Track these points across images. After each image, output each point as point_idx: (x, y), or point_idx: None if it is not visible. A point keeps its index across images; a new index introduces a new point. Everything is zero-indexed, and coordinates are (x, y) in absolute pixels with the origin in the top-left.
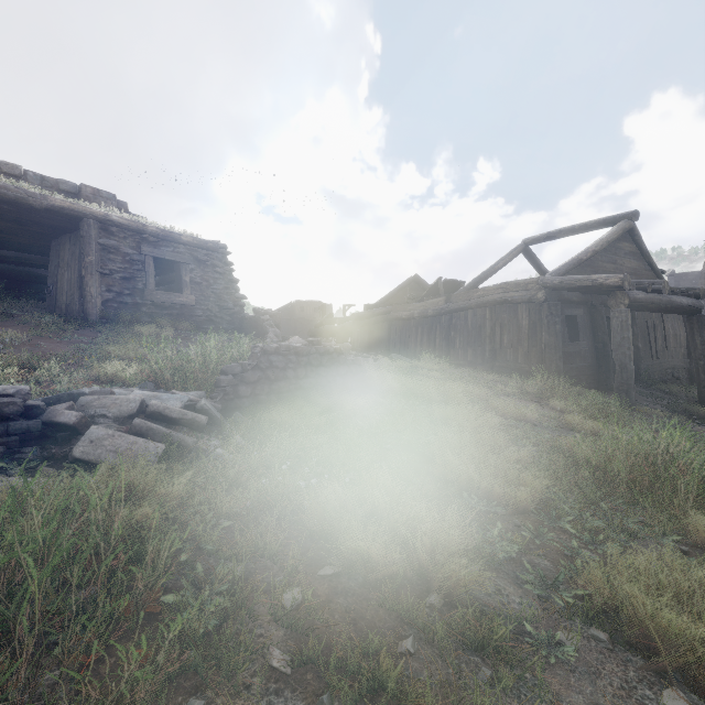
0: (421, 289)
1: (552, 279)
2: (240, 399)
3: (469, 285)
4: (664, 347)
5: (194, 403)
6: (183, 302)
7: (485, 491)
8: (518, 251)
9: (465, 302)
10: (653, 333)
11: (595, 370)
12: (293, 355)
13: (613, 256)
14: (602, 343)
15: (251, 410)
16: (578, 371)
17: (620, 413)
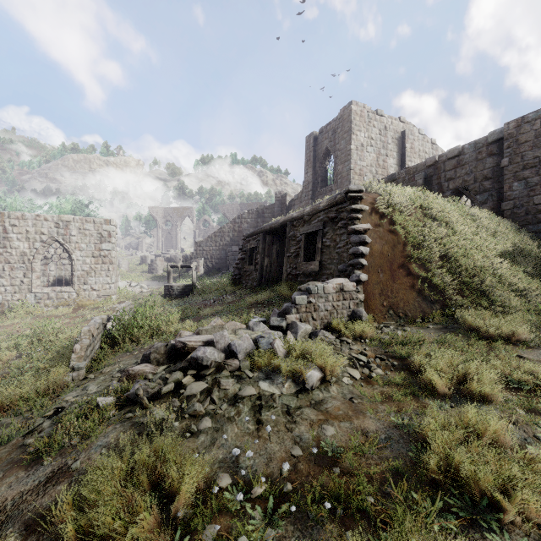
0: None
1: None
2: None
3: None
4: None
5: None
6: (312, 269)
7: None
8: None
9: None
10: None
11: None
12: None
13: None
14: None
15: None
16: None
17: None
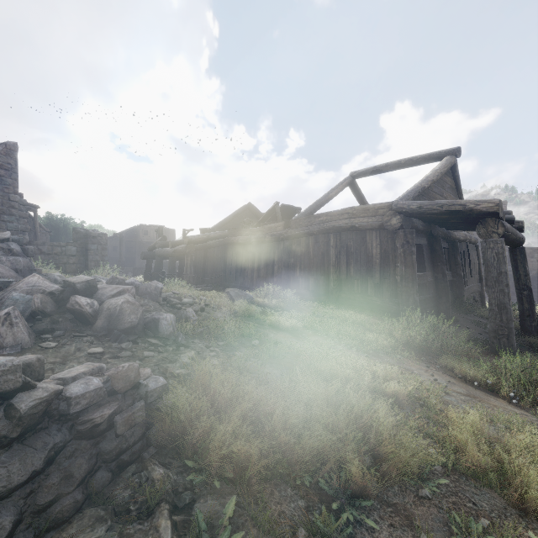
0: (254, 216)
1: (408, 203)
2: None
3: (307, 211)
4: (469, 274)
5: None
6: None
7: None
8: (347, 183)
9: (306, 227)
10: (464, 262)
11: (436, 301)
12: None
13: (441, 188)
14: (441, 273)
15: None
16: (426, 304)
17: None
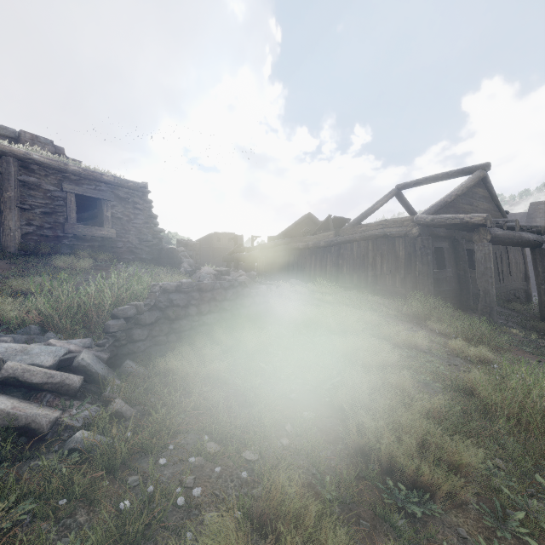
0: (313, 224)
1: (425, 217)
2: (134, 343)
3: (354, 222)
4: (508, 273)
5: (73, 356)
6: (104, 235)
7: (411, 474)
8: (392, 195)
9: (351, 235)
10: (500, 261)
11: (458, 293)
12: (196, 291)
13: (470, 199)
14: (463, 270)
15: (145, 356)
16: (445, 294)
17: (491, 335)
